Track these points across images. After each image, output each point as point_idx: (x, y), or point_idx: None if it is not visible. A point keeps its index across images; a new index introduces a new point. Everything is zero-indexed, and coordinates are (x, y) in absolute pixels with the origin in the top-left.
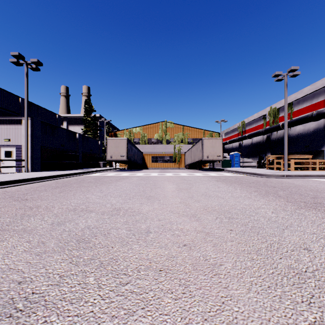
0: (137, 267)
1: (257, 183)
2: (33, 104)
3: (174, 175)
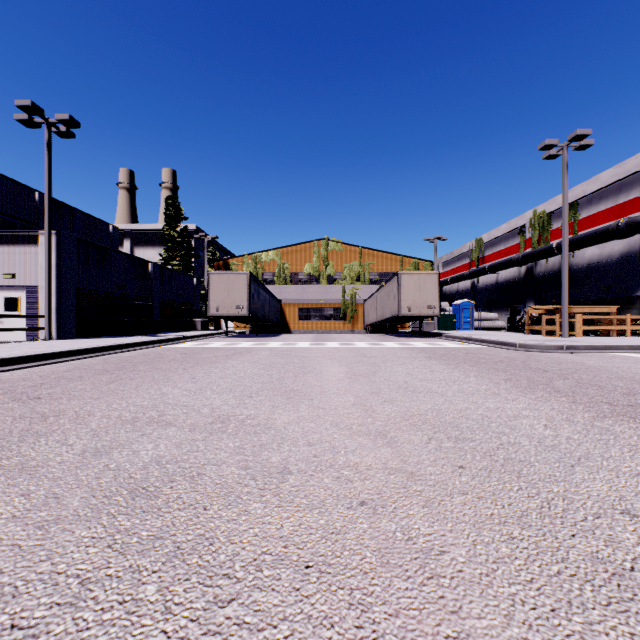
0: (256, 558)
1: (509, 363)
2: (62, 204)
3: (343, 347)
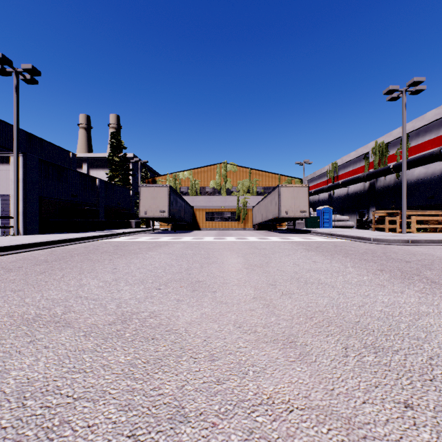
0: None
1: (373, 254)
2: (34, 137)
3: (239, 241)
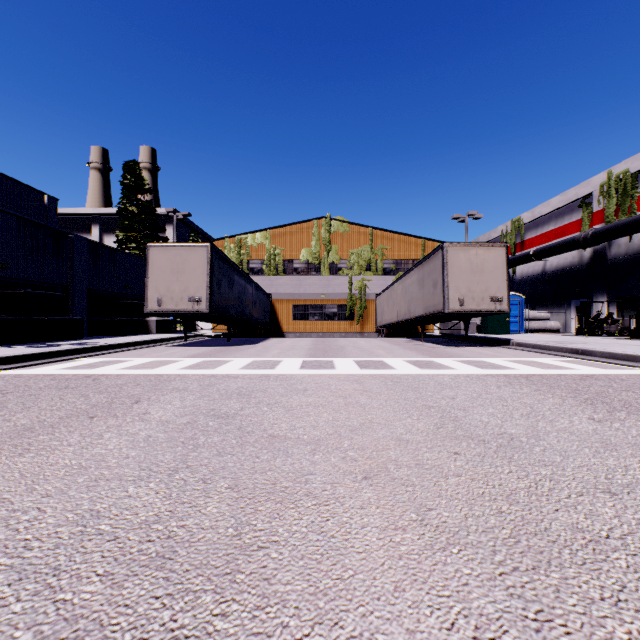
0: None
1: None
2: None
3: (372, 376)
